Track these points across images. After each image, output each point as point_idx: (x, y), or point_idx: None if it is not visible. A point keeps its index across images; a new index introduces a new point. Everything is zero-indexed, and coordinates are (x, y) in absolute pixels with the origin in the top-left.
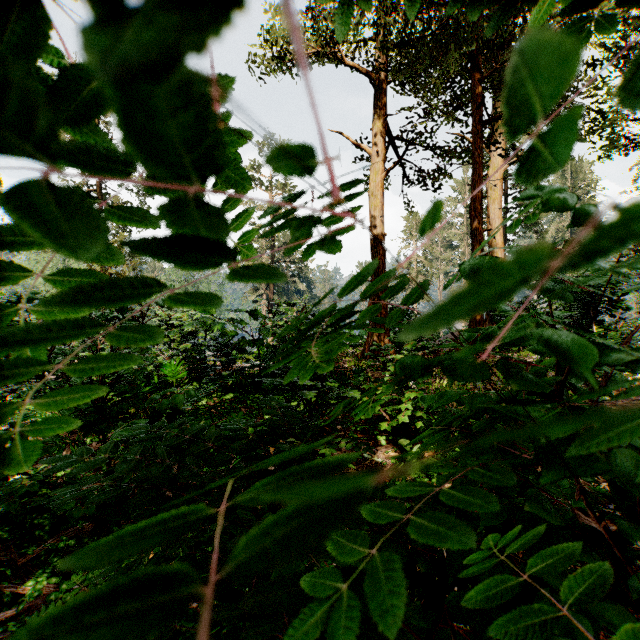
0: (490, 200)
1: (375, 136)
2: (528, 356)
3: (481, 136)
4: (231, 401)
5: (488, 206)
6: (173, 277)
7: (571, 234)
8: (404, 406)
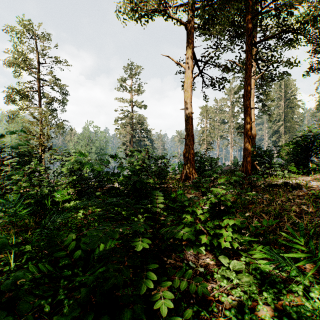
0: None
1: (187, 58)
2: (274, 180)
3: (250, 54)
4: (100, 211)
5: None
6: (81, 137)
7: (284, 116)
8: (225, 231)
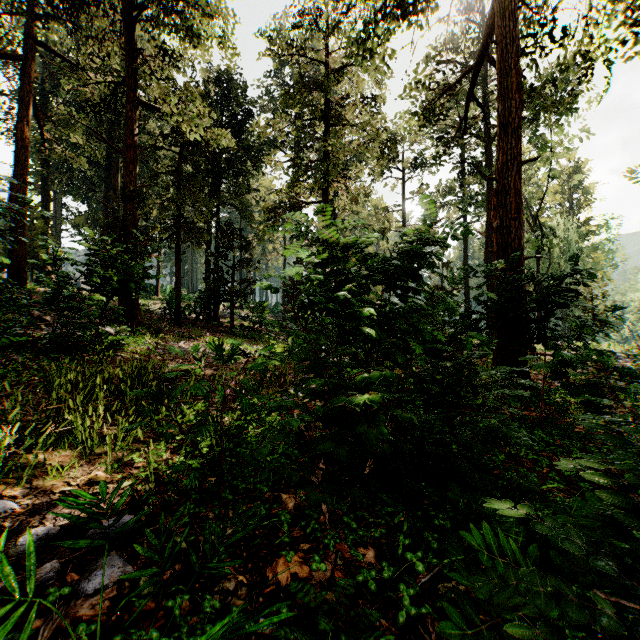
0: None
1: None
2: None
3: None
4: None
5: None
6: None
7: None
8: None
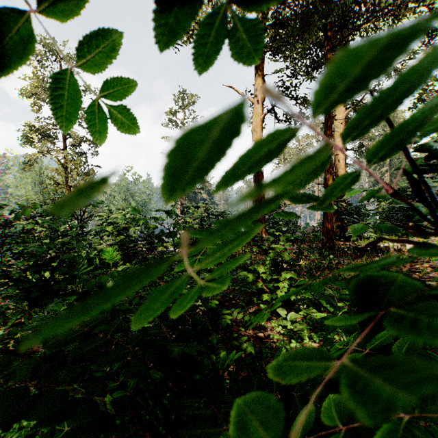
0: (336, 135)
1: (256, 90)
2: (364, 244)
3: None
4: None
5: (334, 139)
6: (116, 189)
7: (389, 160)
8: (281, 283)
